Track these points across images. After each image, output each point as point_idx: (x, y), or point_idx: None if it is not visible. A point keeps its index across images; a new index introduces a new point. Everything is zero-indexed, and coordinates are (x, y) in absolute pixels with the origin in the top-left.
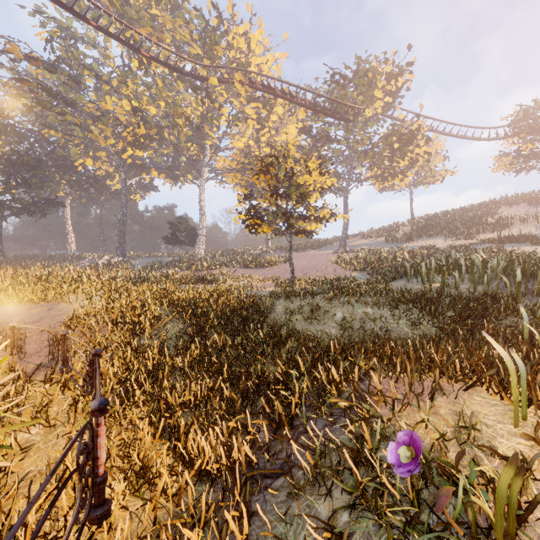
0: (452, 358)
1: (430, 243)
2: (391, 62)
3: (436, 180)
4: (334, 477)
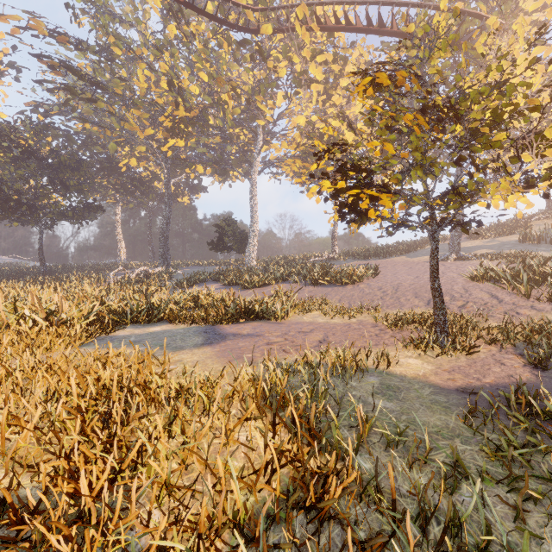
0: None
1: None
2: None
3: None
4: None
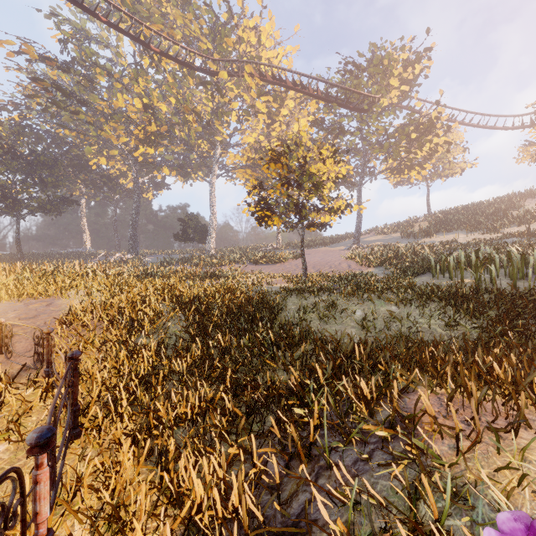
0: (533, 373)
1: (450, 238)
2: (408, 48)
3: (455, 173)
4: None
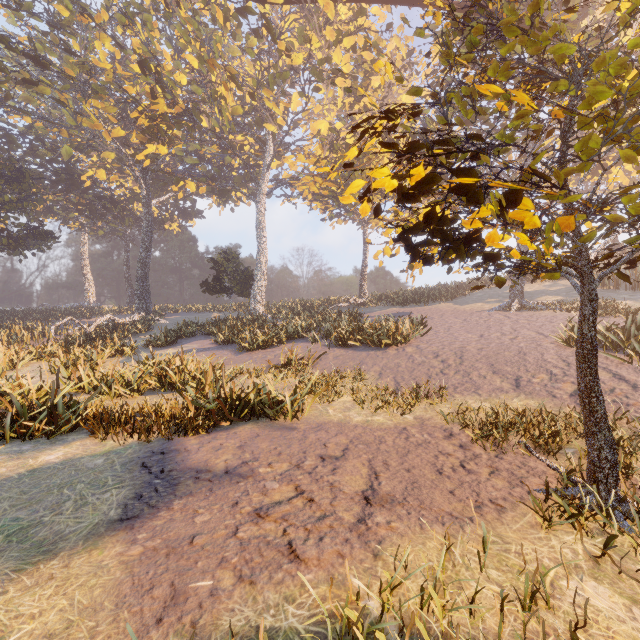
0: None
1: None
2: None
3: None
4: None
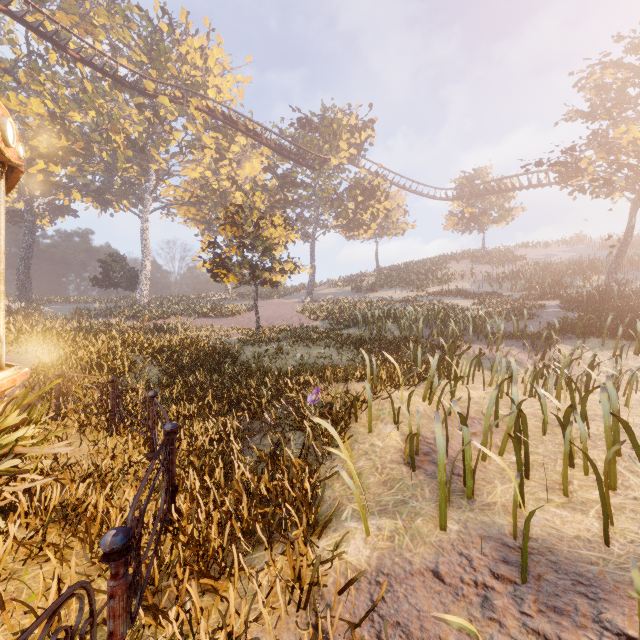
0: (353, 367)
1: (390, 294)
2: (355, 116)
3: (398, 233)
4: (286, 426)
